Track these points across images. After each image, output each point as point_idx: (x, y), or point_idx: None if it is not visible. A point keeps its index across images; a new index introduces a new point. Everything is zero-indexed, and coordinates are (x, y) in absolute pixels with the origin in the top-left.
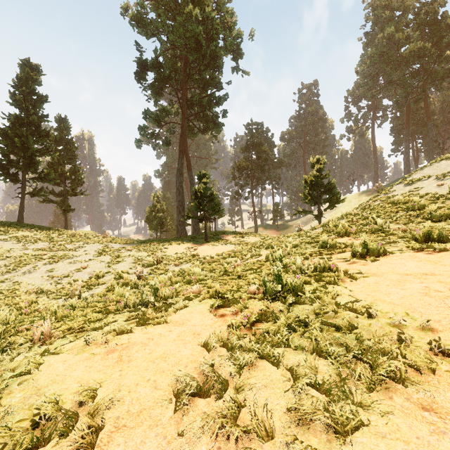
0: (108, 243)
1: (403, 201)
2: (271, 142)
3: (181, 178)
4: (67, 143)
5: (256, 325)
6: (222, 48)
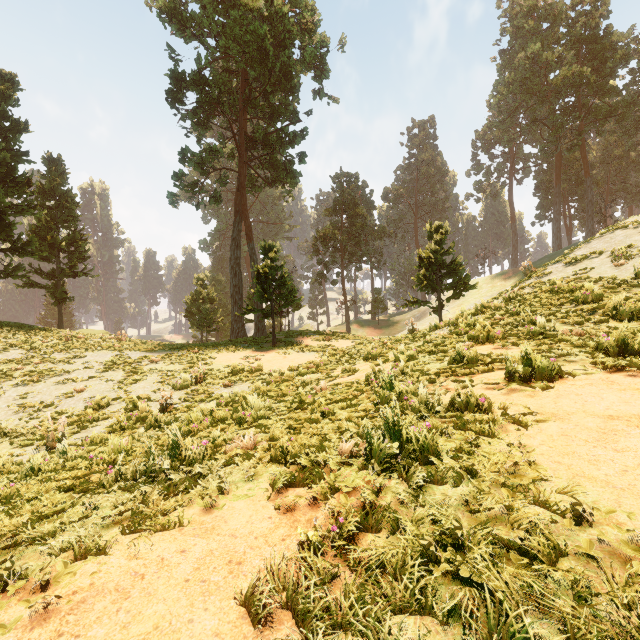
0: (123, 350)
1: (567, 288)
2: (369, 202)
3: (238, 252)
4: (61, 196)
5: (357, 538)
6: (299, 60)
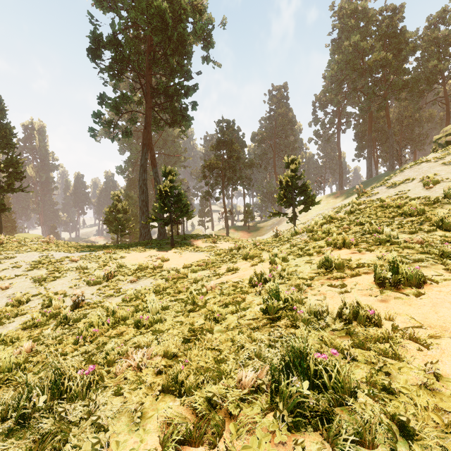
0: (49, 251)
1: (394, 205)
2: (242, 142)
3: (145, 175)
4: (1, 128)
5: None
6: (191, 32)
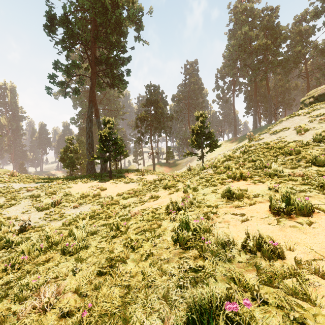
0: (11, 183)
1: (276, 146)
2: (165, 101)
3: (91, 124)
4: None
5: None
6: (126, 16)
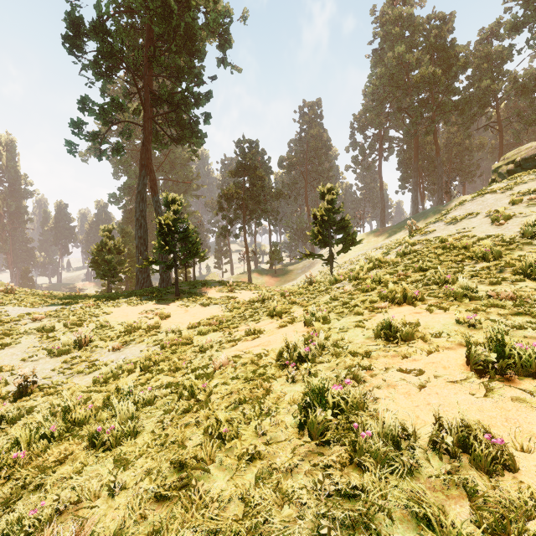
0: (4, 306)
1: (459, 245)
2: (267, 167)
3: (143, 204)
4: None
5: None
6: (203, 24)
